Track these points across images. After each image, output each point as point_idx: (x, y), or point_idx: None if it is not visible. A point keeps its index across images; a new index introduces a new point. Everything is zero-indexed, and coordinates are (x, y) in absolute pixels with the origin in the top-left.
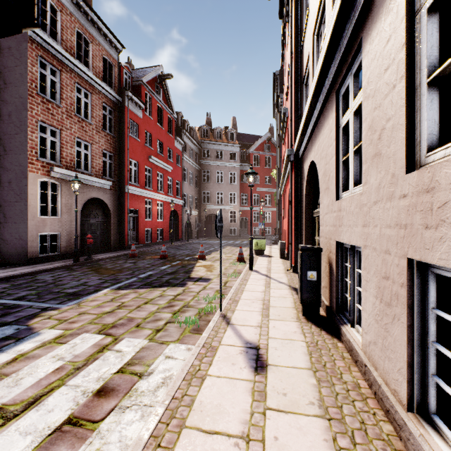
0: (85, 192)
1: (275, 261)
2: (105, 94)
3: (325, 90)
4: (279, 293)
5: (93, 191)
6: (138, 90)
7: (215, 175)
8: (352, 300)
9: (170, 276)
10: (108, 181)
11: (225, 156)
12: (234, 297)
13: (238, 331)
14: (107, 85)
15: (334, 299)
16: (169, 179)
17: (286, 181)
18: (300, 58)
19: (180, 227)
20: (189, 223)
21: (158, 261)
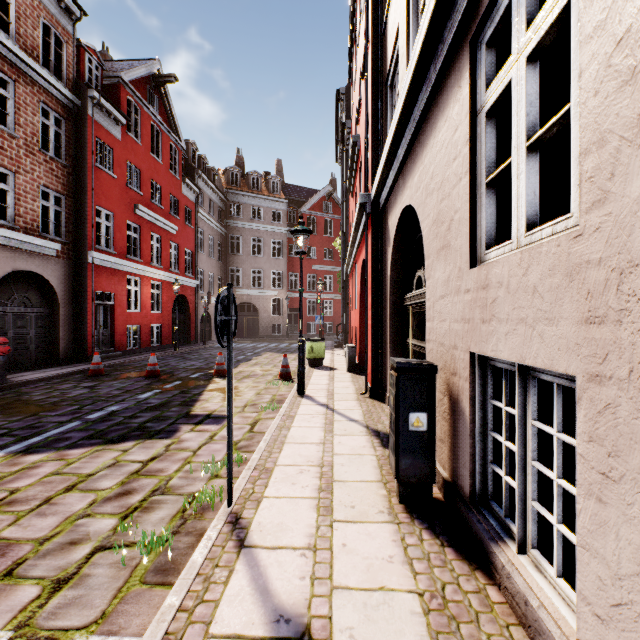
0: (1, 258)
1: (341, 378)
2: (45, 87)
3: (443, 46)
4: (350, 445)
5: (19, 258)
6: (114, 93)
7: (249, 244)
8: (521, 491)
9: (152, 414)
10: (53, 242)
11: (265, 216)
12: (264, 462)
13: (261, 572)
14: (50, 73)
15: (466, 472)
16: (173, 245)
17: (357, 251)
18: (381, 43)
19: (193, 323)
20: (207, 316)
21: (141, 383)
